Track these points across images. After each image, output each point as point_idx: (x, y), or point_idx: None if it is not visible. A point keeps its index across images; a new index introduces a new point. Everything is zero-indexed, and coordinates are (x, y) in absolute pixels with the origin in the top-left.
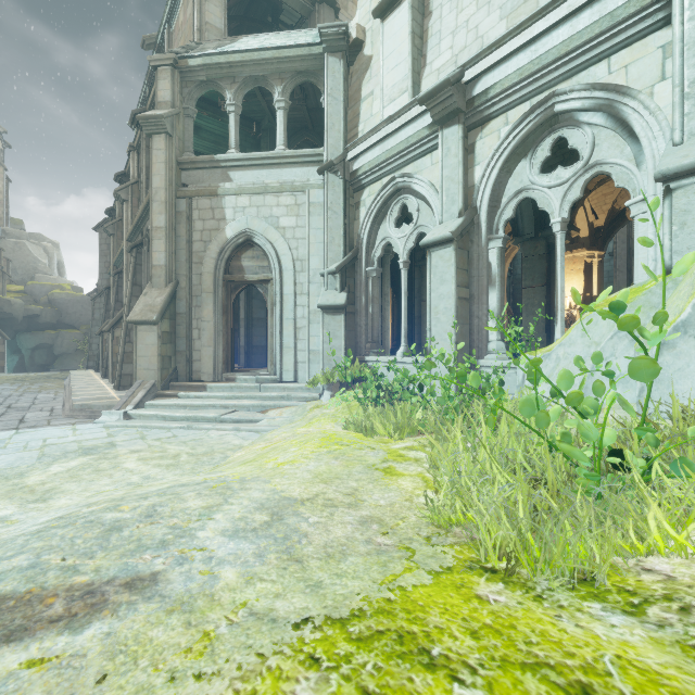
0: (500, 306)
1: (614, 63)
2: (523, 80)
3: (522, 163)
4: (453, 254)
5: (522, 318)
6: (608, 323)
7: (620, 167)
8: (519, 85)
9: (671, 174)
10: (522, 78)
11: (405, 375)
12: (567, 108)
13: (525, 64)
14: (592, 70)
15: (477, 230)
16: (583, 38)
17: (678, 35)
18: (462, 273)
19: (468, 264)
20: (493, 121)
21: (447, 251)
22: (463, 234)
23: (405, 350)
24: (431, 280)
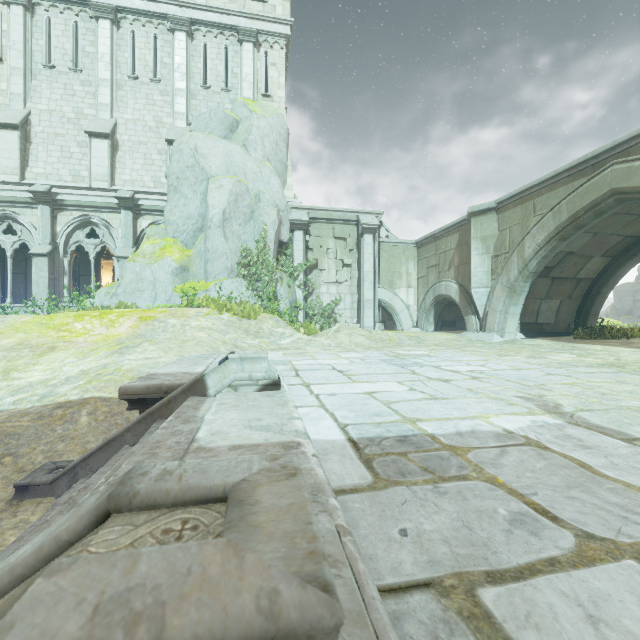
0: (69, 284)
1: (109, 216)
2: (79, 205)
3: (79, 231)
4: (47, 261)
5: (81, 289)
6: (104, 292)
7: (112, 246)
8: (77, 206)
9: (118, 257)
10: (79, 205)
11: (35, 304)
12: (95, 221)
13: (79, 200)
14: (103, 214)
15: (58, 252)
16: (99, 205)
17: (122, 220)
18: (51, 268)
19: (54, 264)
20: (66, 211)
21: (44, 259)
22: (52, 252)
23: (12, 300)
24: (35, 269)
